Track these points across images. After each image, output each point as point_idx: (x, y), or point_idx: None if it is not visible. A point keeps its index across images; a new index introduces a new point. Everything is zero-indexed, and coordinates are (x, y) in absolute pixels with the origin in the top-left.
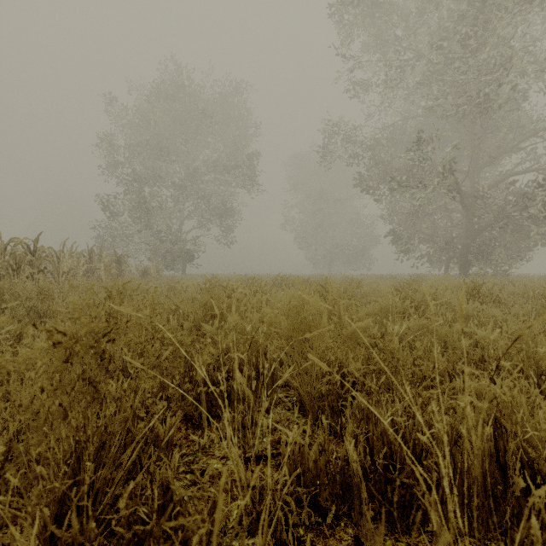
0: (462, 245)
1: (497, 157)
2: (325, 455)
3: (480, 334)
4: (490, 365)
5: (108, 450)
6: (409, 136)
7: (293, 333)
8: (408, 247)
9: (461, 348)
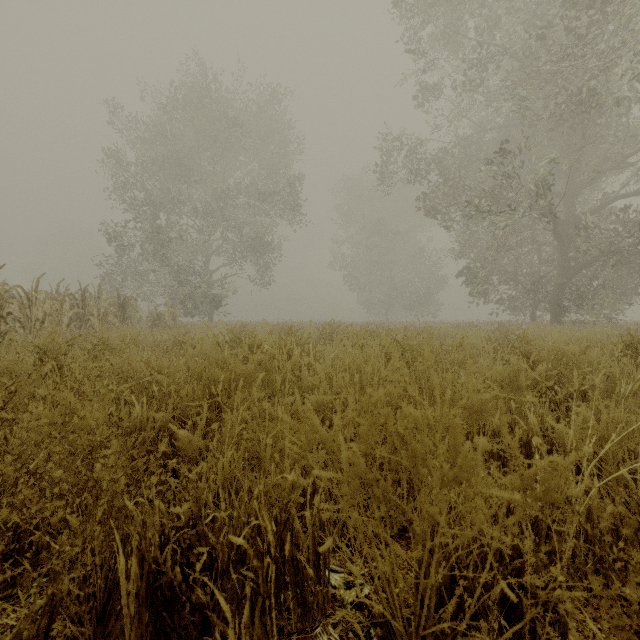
0: (555, 285)
1: (600, 175)
2: None
3: None
4: None
5: None
6: (488, 151)
7: (370, 476)
8: (485, 289)
9: None
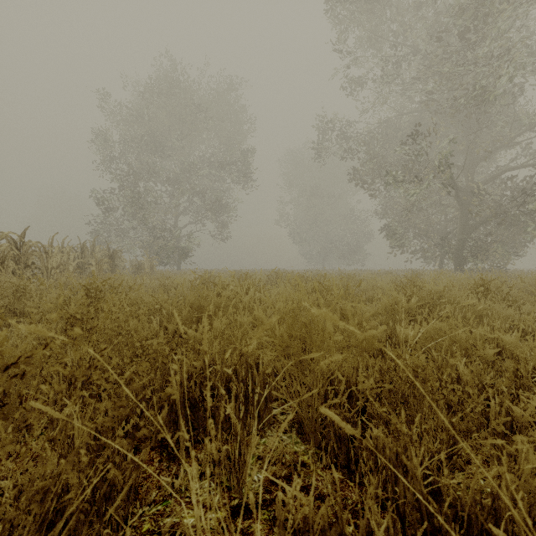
0: (457, 240)
1: (493, 152)
2: (337, 524)
3: (506, 341)
4: (529, 381)
5: (22, 532)
6: (404, 132)
7: (290, 342)
8: (402, 243)
9: (487, 357)
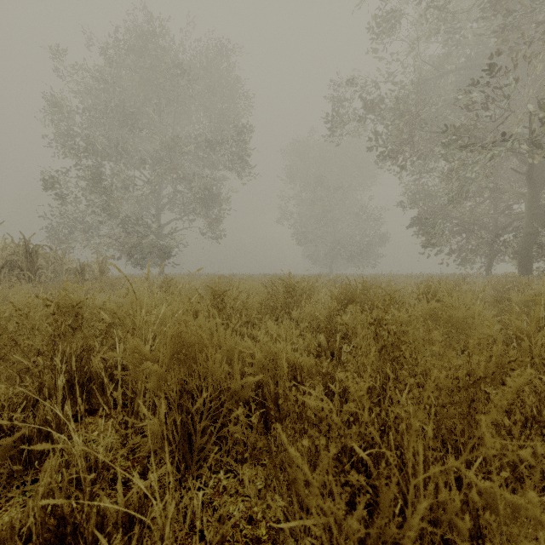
0: (525, 234)
1: None
2: None
3: None
4: None
5: None
6: (445, 96)
7: None
8: (437, 240)
9: None
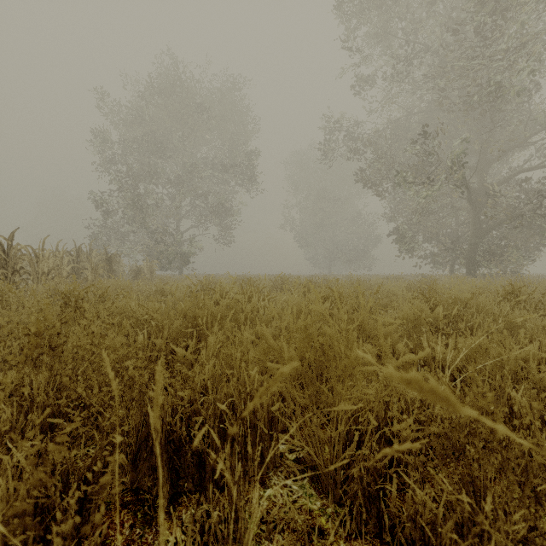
0: (470, 244)
1: (507, 152)
2: None
3: None
4: None
5: None
6: (414, 132)
7: (302, 369)
8: (411, 247)
9: (543, 383)
